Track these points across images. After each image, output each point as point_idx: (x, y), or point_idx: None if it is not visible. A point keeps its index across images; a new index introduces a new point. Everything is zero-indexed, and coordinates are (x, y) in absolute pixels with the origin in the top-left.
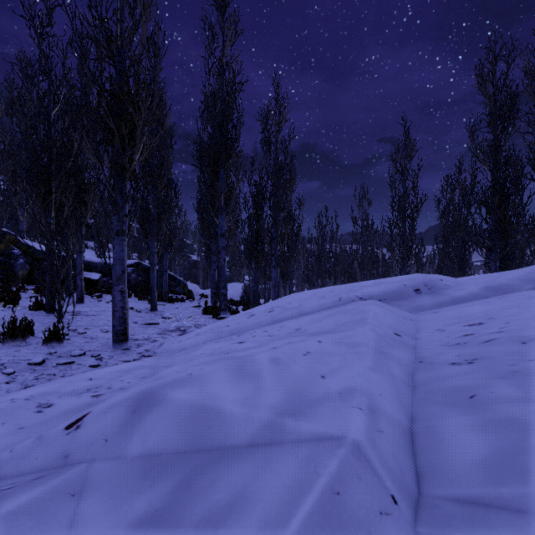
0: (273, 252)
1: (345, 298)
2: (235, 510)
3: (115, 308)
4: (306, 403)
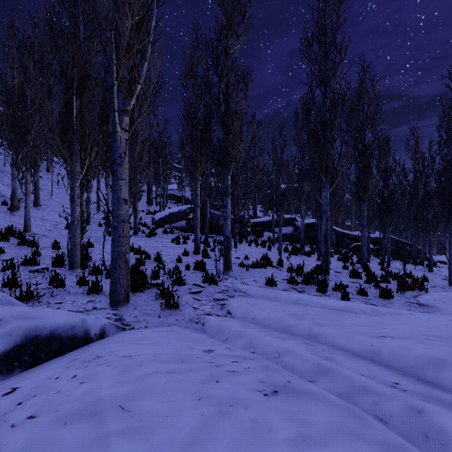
0: None
1: None
2: None
3: (451, 272)
4: None
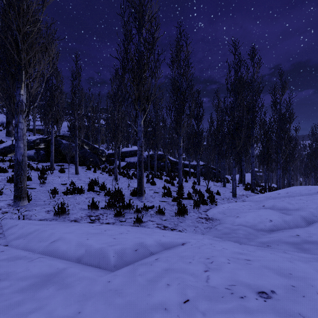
0: (278, 161)
1: None
2: (295, 212)
3: (233, 187)
4: (303, 208)
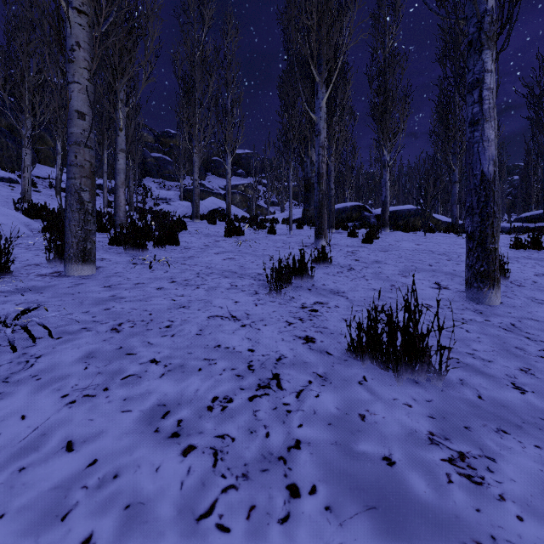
0: None
1: None
2: None
3: None
4: None
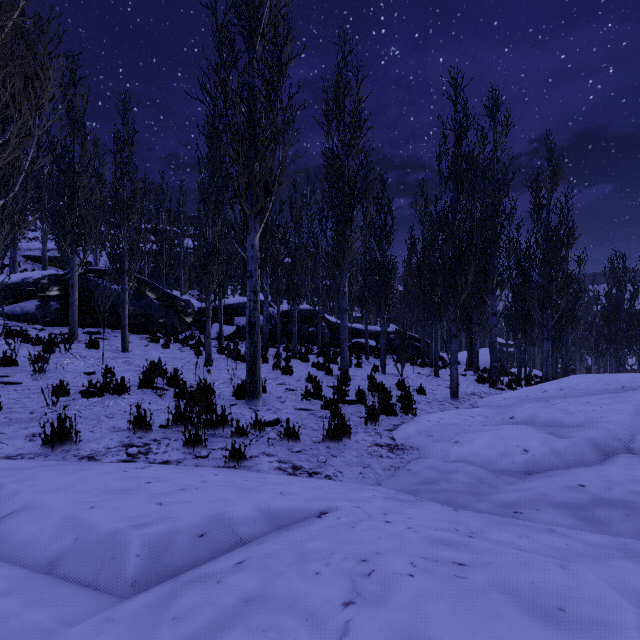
0: (545, 324)
1: (627, 387)
2: (577, 431)
3: (453, 378)
4: (594, 421)
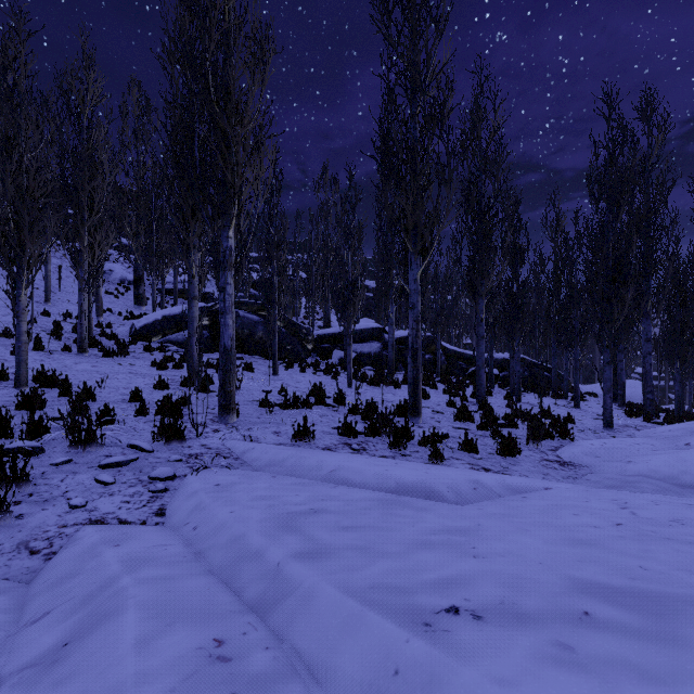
0: None
1: None
2: None
3: (606, 407)
4: None
